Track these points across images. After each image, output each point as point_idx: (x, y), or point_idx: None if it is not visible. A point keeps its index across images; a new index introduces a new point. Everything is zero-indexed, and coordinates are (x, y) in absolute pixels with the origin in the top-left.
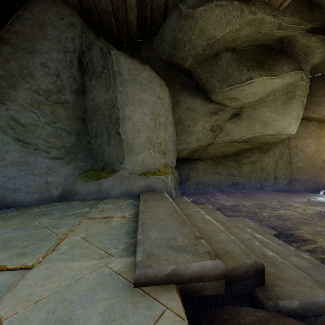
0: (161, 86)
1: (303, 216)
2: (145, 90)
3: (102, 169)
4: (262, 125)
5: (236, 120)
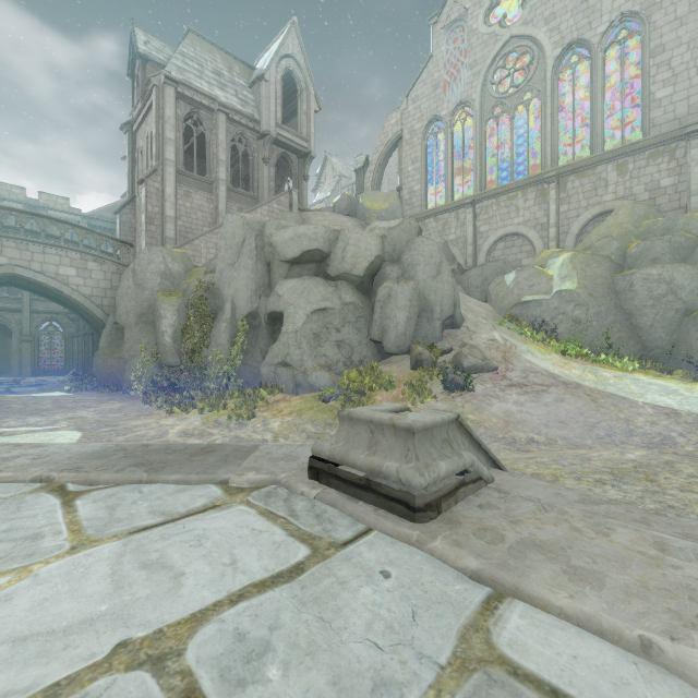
0: None
1: None
2: None
3: (3, 372)
4: None
5: None
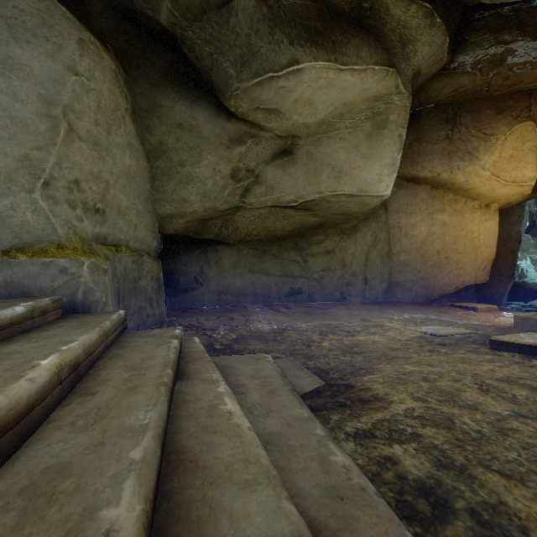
0: (84, 46)
1: (394, 344)
2: (27, 41)
3: None
4: (333, 175)
5: (286, 163)
